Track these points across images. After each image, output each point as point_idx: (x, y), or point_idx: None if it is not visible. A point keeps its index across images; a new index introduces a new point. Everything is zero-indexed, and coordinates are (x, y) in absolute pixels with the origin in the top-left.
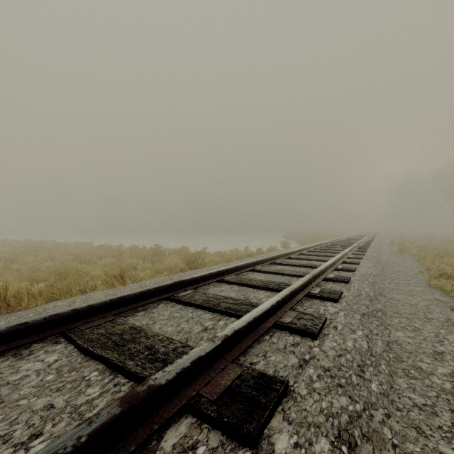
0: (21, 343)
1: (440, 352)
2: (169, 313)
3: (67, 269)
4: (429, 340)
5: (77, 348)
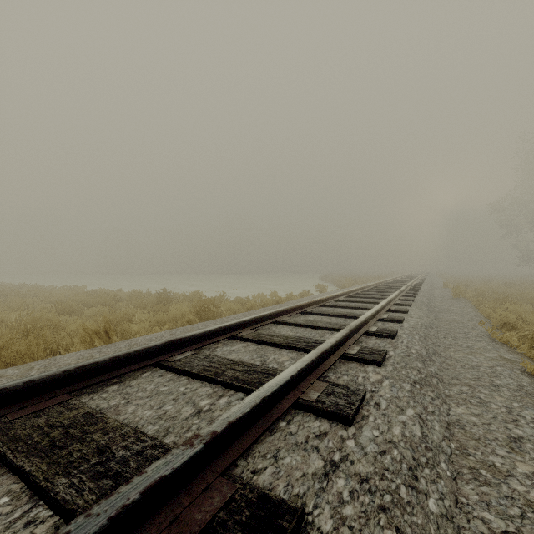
0: None
1: (516, 437)
2: (153, 386)
3: (37, 323)
4: (500, 419)
5: None
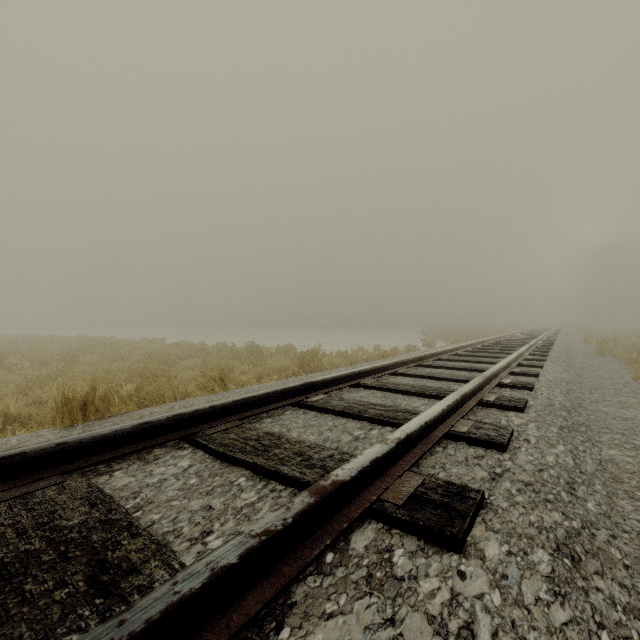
0: (146, 446)
1: None
2: (303, 420)
3: (149, 371)
4: None
5: (210, 454)
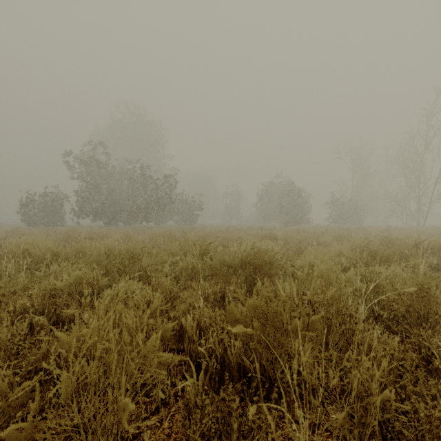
0: None
1: None
2: None
3: None
4: None
5: None
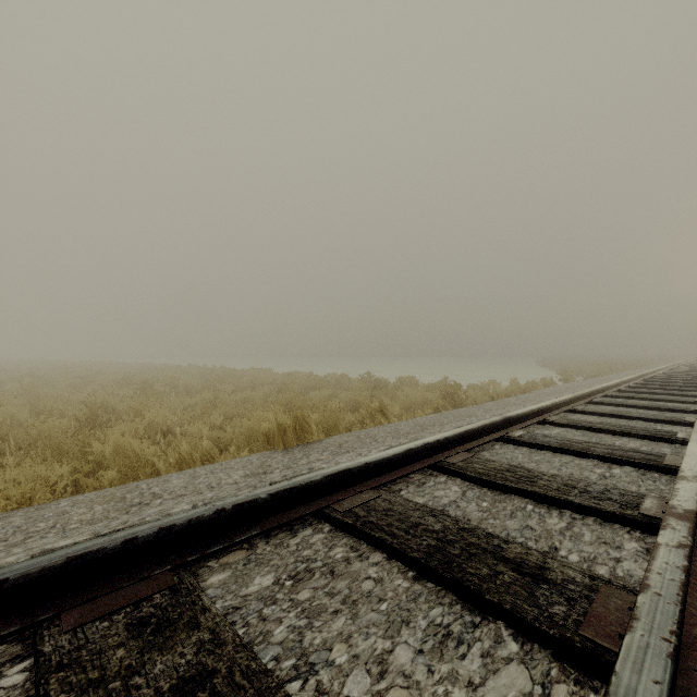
0: (412, 470)
1: None
2: (523, 455)
3: (300, 401)
4: None
5: (470, 481)
